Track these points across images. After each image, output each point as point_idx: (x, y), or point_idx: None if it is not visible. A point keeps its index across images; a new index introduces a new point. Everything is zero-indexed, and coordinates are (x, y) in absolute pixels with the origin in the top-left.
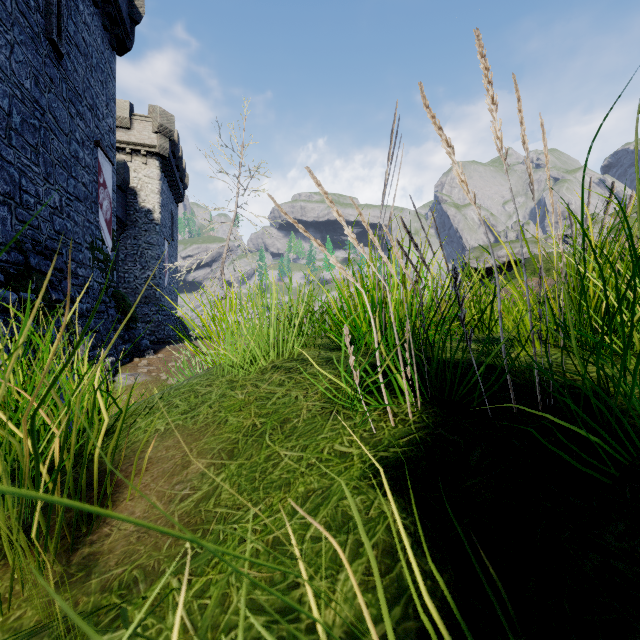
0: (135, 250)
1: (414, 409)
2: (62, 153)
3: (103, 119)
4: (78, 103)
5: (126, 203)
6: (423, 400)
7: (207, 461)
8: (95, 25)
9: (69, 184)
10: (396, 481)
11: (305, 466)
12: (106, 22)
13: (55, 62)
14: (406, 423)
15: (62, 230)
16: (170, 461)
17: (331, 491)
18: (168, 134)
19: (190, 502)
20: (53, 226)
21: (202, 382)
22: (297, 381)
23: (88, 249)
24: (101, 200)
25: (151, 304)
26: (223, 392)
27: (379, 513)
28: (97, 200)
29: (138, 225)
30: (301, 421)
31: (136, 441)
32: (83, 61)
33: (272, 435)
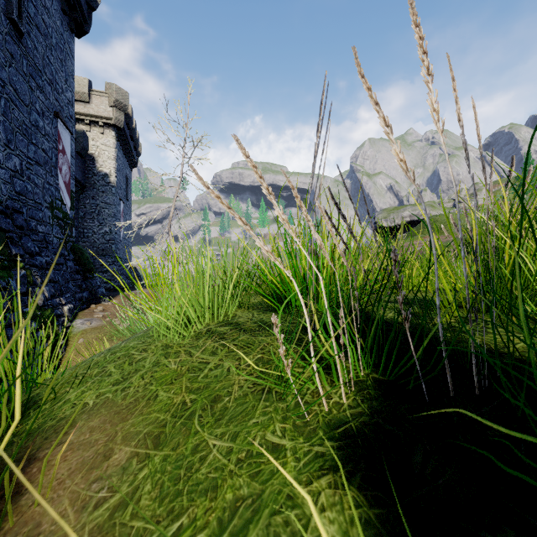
0: (93, 209)
1: (348, 389)
2: (22, 122)
3: (62, 93)
4: (38, 77)
5: (85, 167)
6: (356, 378)
7: (131, 449)
8: (55, 9)
9: (29, 150)
10: (334, 488)
11: (234, 462)
12: (65, 7)
13: (16, 40)
14: (341, 407)
15: (22, 191)
16: (92, 448)
17: (262, 500)
18: (123, 108)
19: (105, 510)
20: (14, 187)
21: (138, 346)
22: (230, 349)
23: (48, 208)
24: (60, 165)
25: (108, 256)
26: (157, 359)
27: (317, 536)
28: (56, 165)
29: (96, 187)
30: (232, 400)
31: (62, 418)
32: (43, 40)
33: (201, 417)
